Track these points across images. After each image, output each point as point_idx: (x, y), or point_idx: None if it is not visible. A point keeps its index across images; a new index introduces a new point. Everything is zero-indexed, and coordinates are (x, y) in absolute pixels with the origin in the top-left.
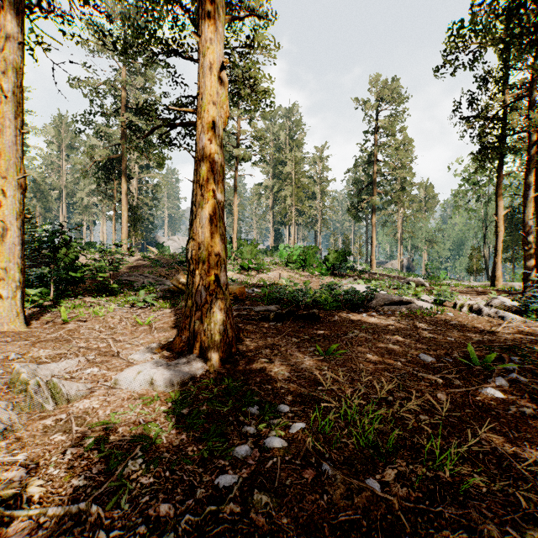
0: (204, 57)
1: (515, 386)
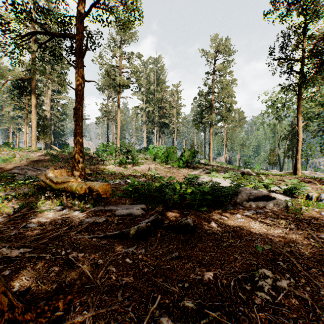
0: None
1: None
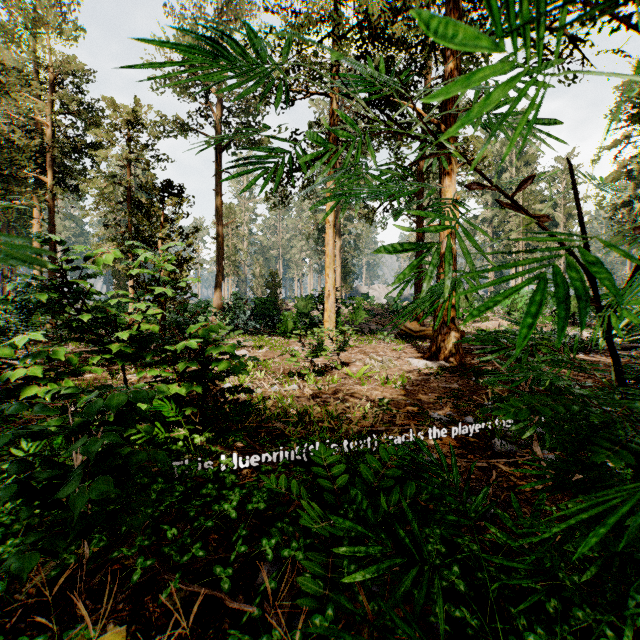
0: (445, 196)
1: None
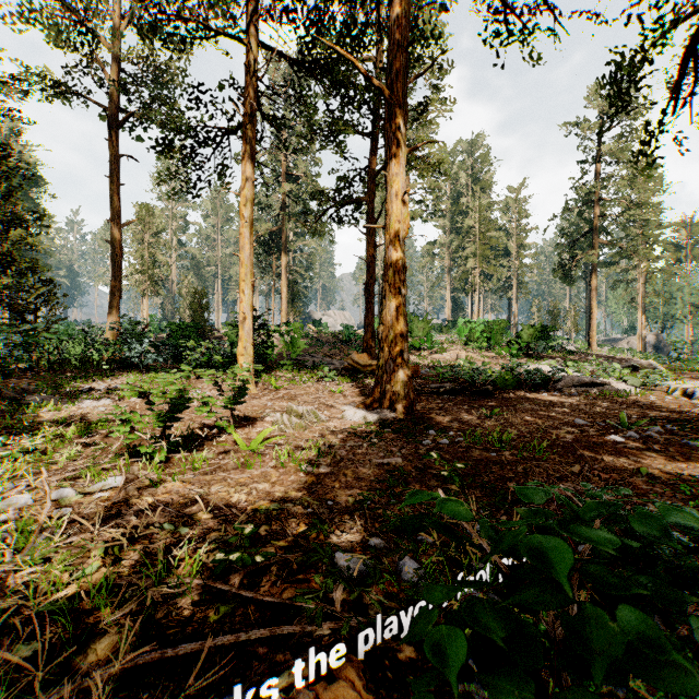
0: (392, 187)
1: (644, 438)
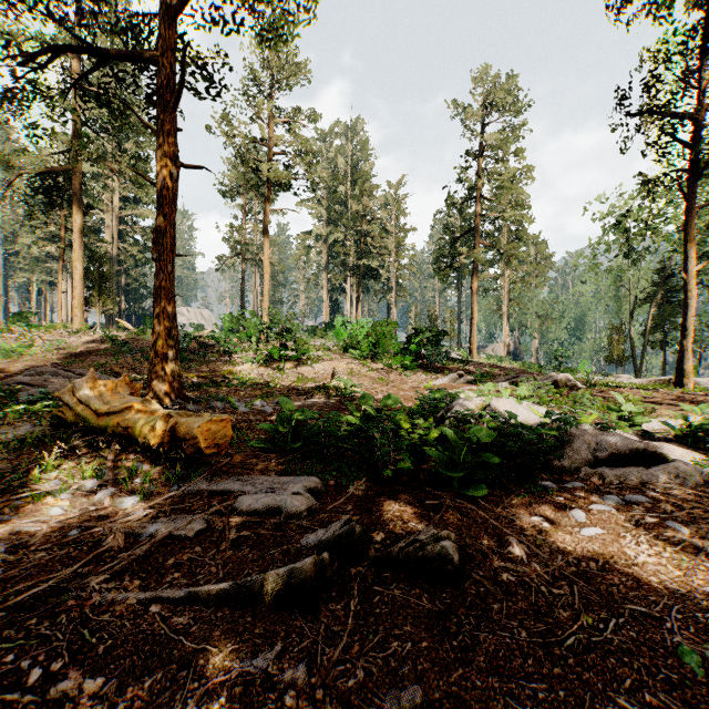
0: None
1: None
